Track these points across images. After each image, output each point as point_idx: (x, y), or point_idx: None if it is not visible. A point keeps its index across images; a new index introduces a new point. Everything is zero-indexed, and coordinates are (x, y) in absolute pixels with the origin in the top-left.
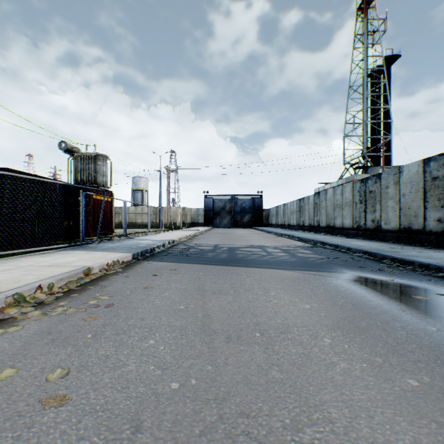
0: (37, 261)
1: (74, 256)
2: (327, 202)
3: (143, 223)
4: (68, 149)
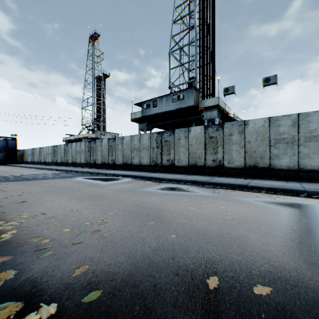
0: None
1: None
2: (73, 150)
3: None
4: None
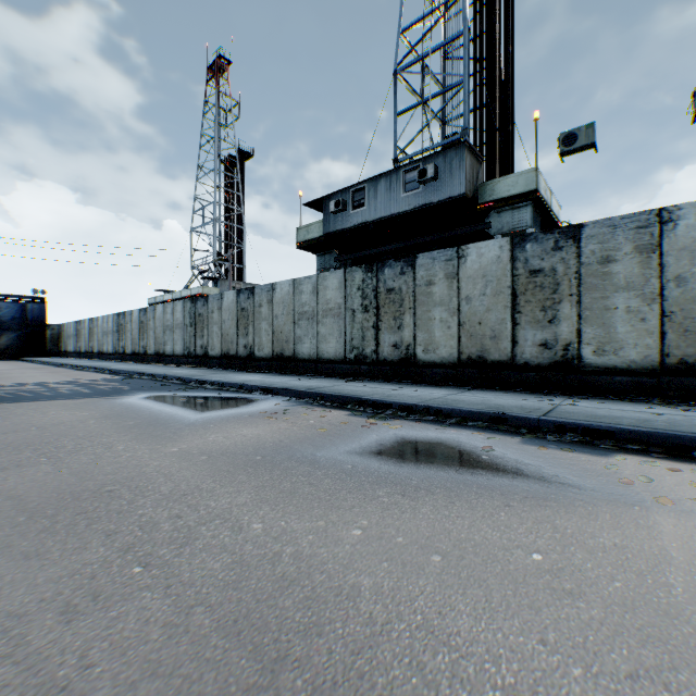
0: None
1: None
2: (157, 322)
3: None
4: None
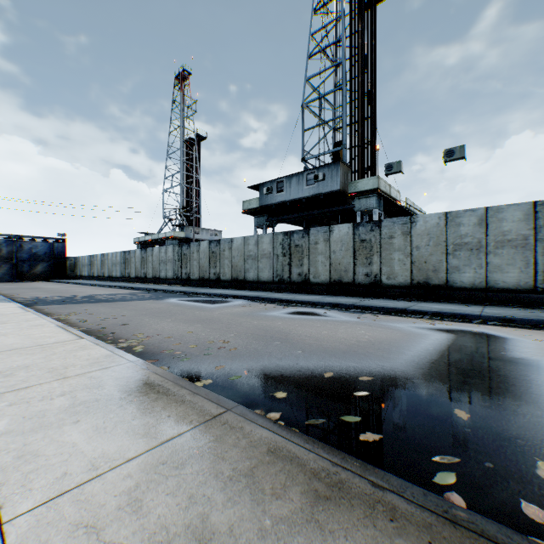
0: None
1: None
2: (154, 258)
3: None
4: None
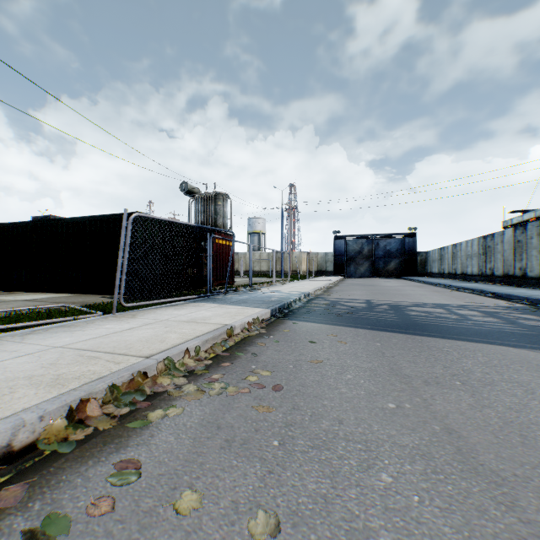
0: (172, 315)
1: (207, 310)
2: None
3: (262, 271)
4: (188, 190)
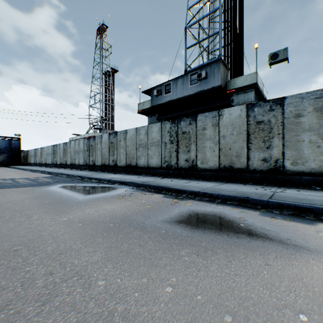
0: None
1: None
2: (71, 149)
3: None
4: None
